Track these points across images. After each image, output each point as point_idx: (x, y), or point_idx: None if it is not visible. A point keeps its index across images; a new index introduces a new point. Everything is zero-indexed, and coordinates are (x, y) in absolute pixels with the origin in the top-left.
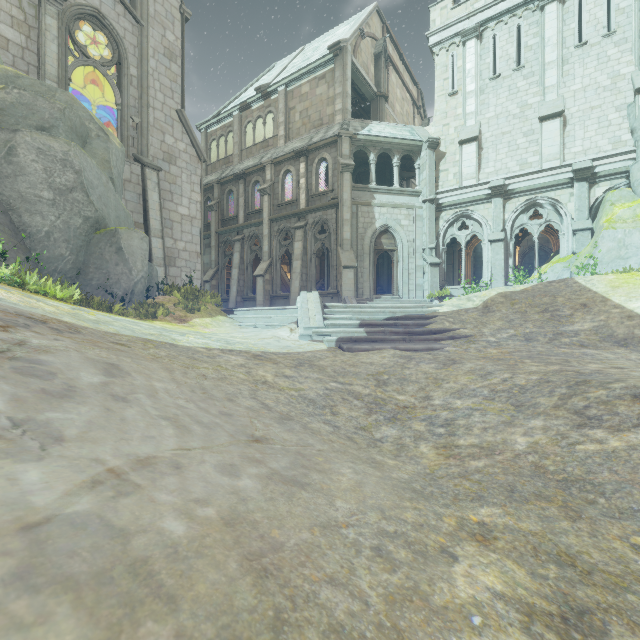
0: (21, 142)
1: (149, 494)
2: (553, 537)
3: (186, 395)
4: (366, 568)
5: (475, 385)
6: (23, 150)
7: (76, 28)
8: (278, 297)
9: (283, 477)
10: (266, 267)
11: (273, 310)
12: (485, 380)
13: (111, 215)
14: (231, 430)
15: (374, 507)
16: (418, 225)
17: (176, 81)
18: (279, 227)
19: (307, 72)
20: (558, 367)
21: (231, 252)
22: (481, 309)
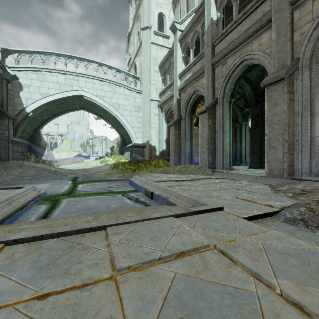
0: None
1: None
2: None
3: None
4: None
5: None
6: None
7: None
8: None
9: None
10: None
11: None
12: None
13: None
14: None
15: None
16: None
17: None
18: None
19: None
20: None
21: None
22: None
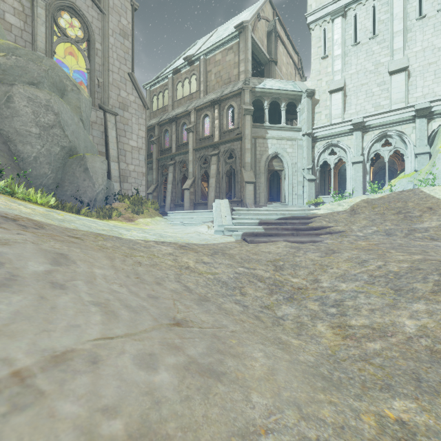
0: (16, 93)
1: (50, 405)
2: None
3: (121, 280)
4: None
5: (355, 271)
6: (18, 98)
7: (59, 16)
8: (199, 204)
9: (200, 366)
10: (191, 183)
11: (195, 213)
12: (362, 267)
13: (81, 145)
14: (155, 313)
15: (290, 402)
16: (299, 152)
17: (128, 53)
18: (200, 155)
19: (220, 45)
20: (421, 256)
21: (167, 173)
22: (349, 212)
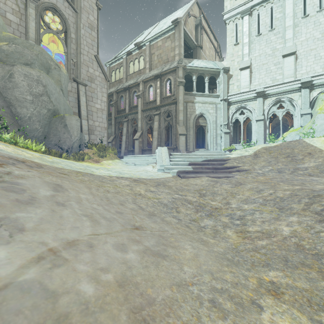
0: (16, 71)
1: (72, 265)
2: (318, 293)
3: (98, 202)
4: (207, 316)
5: (254, 196)
6: (17, 75)
7: (44, 14)
8: (146, 150)
9: (152, 251)
10: (140, 135)
11: (143, 156)
12: (259, 194)
13: (61, 108)
14: (122, 222)
15: (206, 271)
16: (218, 112)
17: (94, 40)
18: (146, 114)
19: (160, 35)
20: (299, 187)
21: (122, 127)
22: (253, 156)
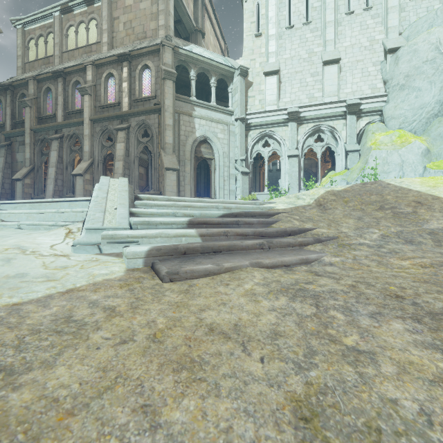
0: None
1: None
2: None
3: None
4: None
5: None
6: None
7: None
8: None
9: None
10: (86, 167)
11: (57, 202)
12: None
13: None
14: None
15: None
16: (231, 139)
17: None
18: (101, 128)
19: None
20: None
21: (49, 151)
22: (316, 206)
